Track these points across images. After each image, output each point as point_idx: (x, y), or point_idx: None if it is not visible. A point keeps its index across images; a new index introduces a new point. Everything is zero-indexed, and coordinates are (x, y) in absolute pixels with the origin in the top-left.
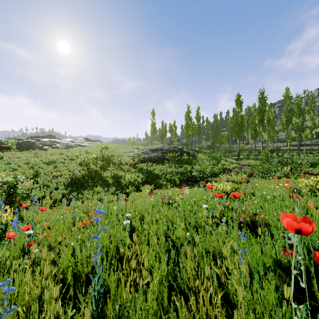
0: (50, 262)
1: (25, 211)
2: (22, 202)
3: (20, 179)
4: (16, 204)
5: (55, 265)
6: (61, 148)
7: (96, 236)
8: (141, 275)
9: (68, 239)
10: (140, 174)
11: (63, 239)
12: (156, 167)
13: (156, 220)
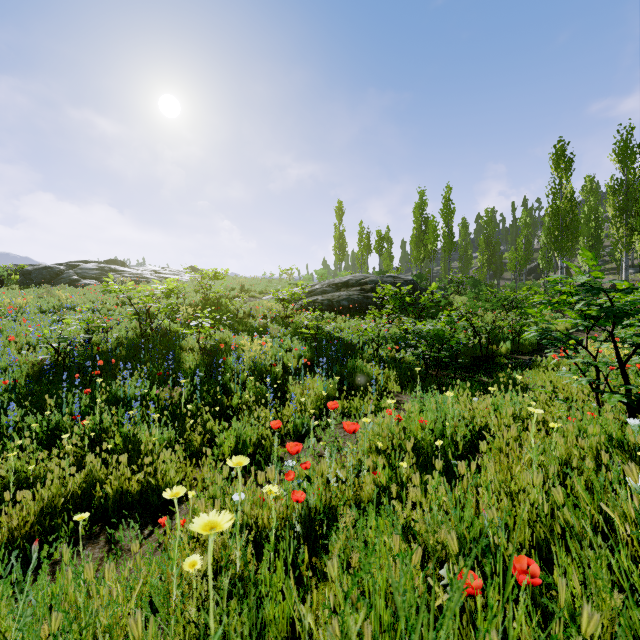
0: None
1: None
2: None
3: None
4: None
5: None
6: (121, 284)
7: None
8: None
9: None
10: (296, 342)
11: None
12: (345, 326)
13: None
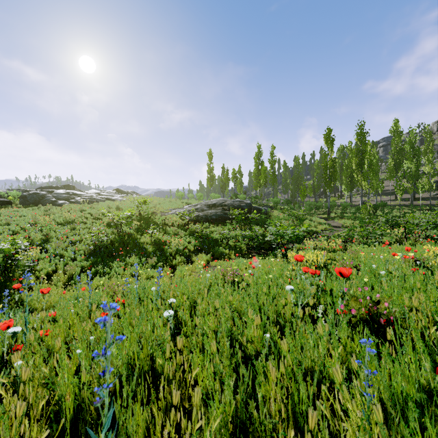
0: (41, 382)
1: (27, 291)
2: (22, 278)
3: (21, 246)
4: (14, 281)
5: (49, 388)
6: (82, 203)
7: (102, 354)
8: (190, 406)
9: (78, 340)
10: (192, 239)
11: (64, 345)
12: (214, 230)
13: (214, 308)
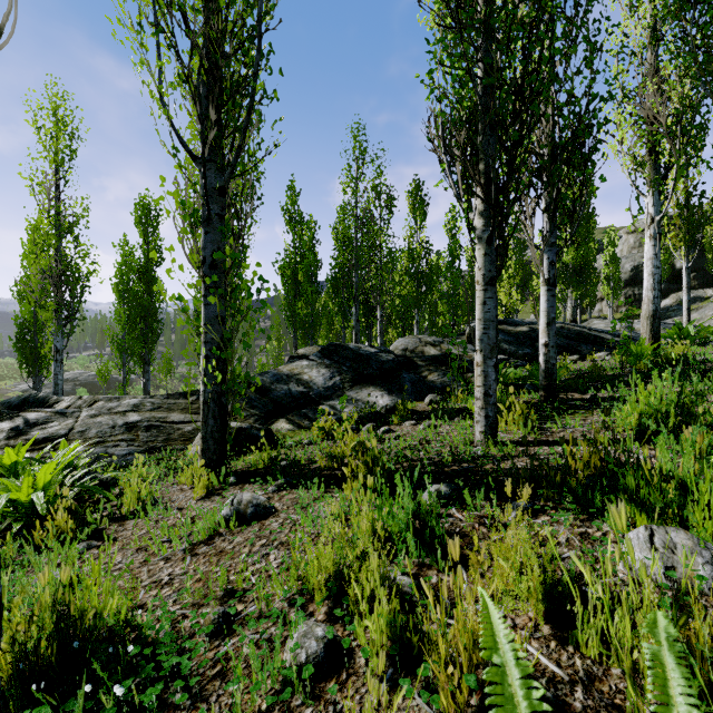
0: None
1: None
2: None
3: None
4: None
5: None
6: None
7: None
8: None
9: None
10: None
11: None
12: None
13: None
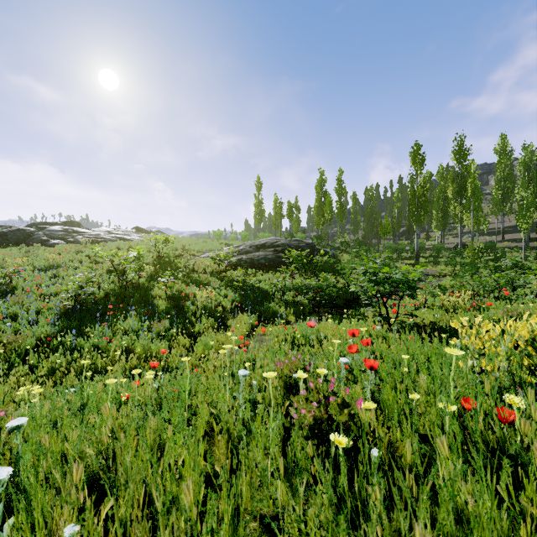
0: None
1: None
2: None
3: None
4: None
5: None
6: (84, 244)
7: None
8: None
9: None
10: (229, 291)
11: None
12: (263, 278)
13: None
